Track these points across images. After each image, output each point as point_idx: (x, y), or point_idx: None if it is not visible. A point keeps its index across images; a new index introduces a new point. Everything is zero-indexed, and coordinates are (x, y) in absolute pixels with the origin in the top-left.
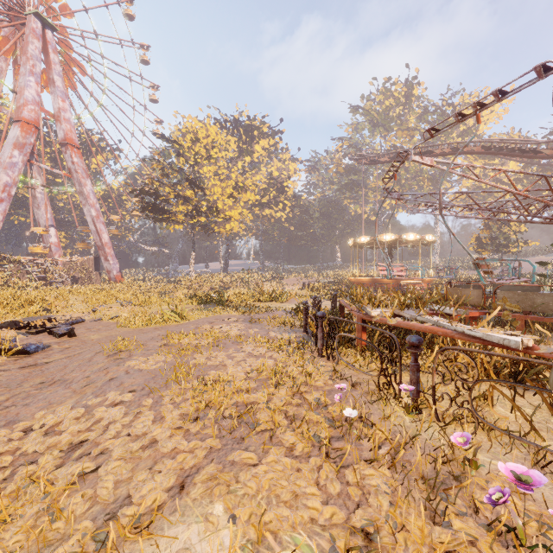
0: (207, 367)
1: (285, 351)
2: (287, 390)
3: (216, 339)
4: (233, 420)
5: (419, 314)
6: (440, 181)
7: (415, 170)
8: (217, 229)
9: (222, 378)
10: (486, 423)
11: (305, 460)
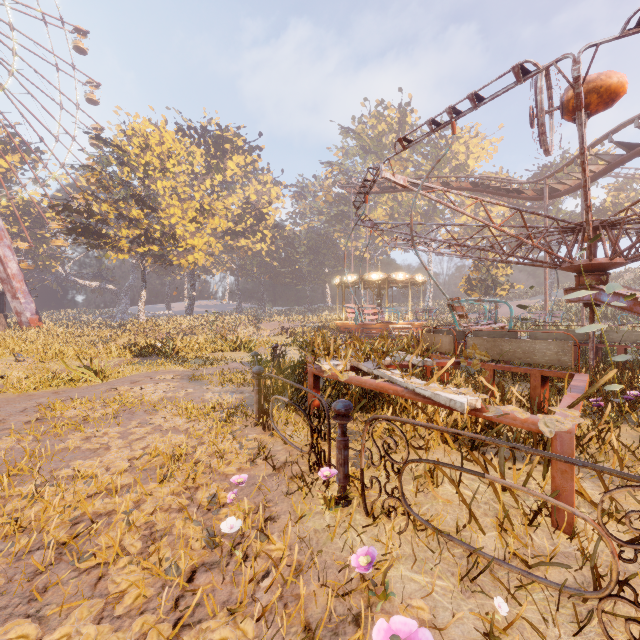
0: (79, 453)
1: (211, 420)
2: (176, 485)
3: (123, 406)
4: (55, 550)
5: (378, 366)
6: (433, 218)
7: (408, 205)
8: (176, 261)
9: (87, 471)
10: (417, 518)
11: (132, 620)
